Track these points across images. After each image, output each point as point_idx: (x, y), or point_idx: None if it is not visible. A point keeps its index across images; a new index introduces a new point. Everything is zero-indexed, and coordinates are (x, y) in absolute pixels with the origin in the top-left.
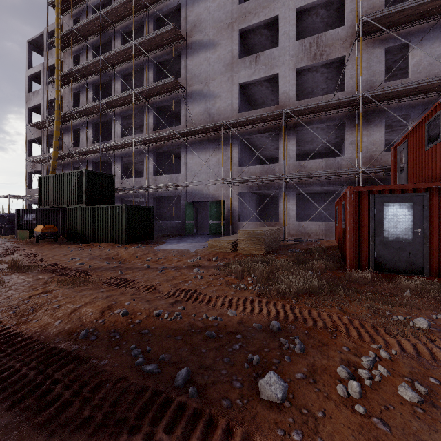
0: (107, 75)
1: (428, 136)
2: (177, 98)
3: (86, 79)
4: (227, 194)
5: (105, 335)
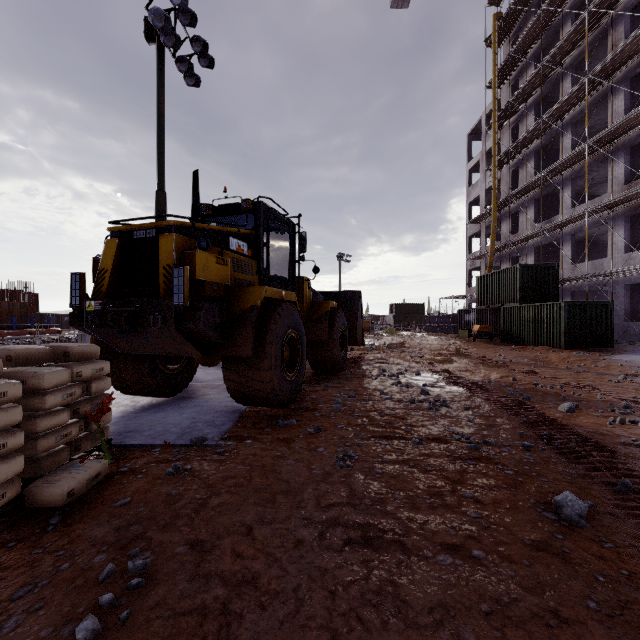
0: (552, 133)
1: None
2: None
3: (526, 149)
4: None
5: (498, 384)
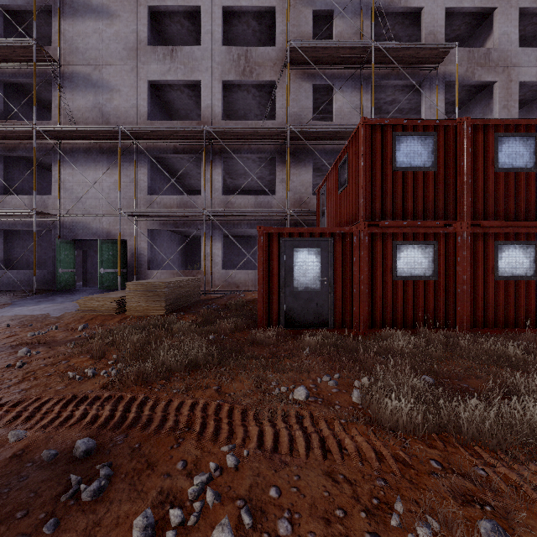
0: None
1: (339, 180)
2: (45, 77)
3: None
4: (131, 231)
5: None
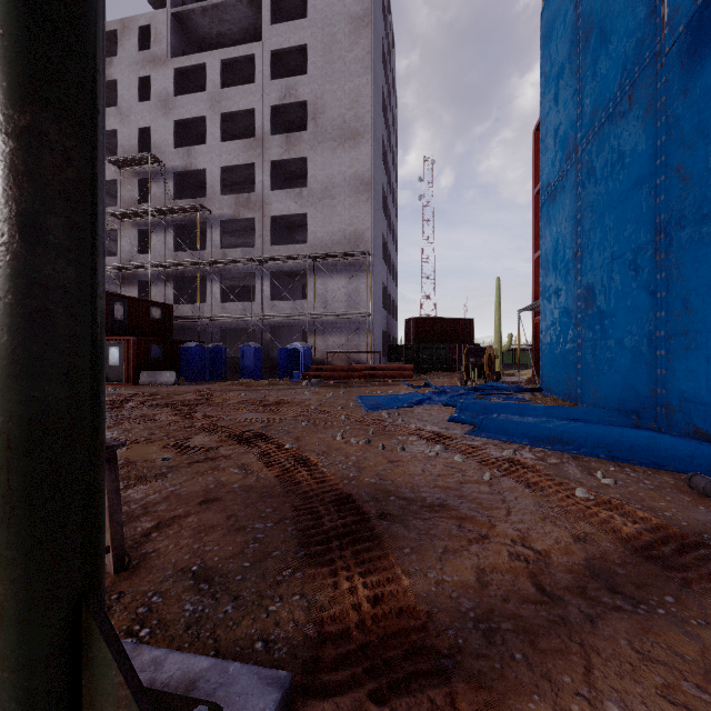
0: None
1: None
2: None
3: None
4: None
5: None
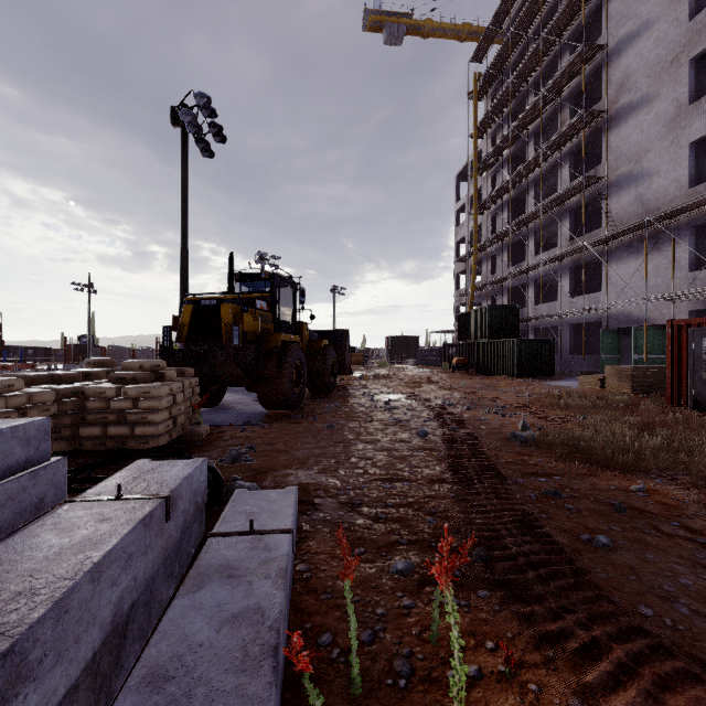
0: (520, 188)
1: None
2: (597, 193)
3: (501, 199)
4: (669, 315)
5: (441, 399)
